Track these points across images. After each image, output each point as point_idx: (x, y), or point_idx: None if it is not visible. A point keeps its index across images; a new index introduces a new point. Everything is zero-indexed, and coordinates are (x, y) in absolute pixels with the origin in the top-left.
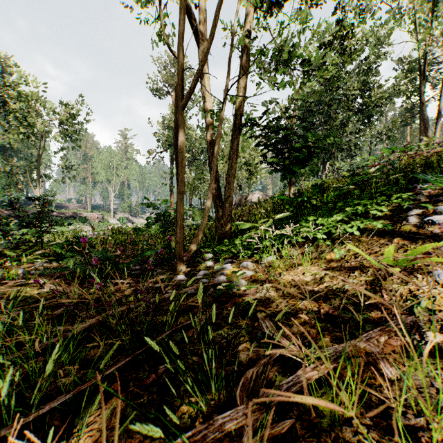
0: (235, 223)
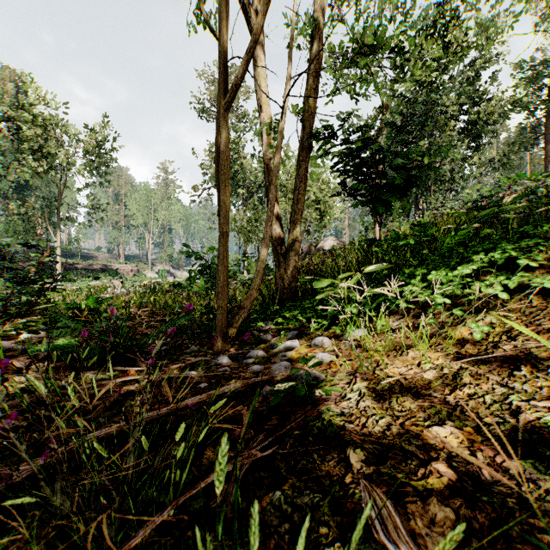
0: (304, 278)
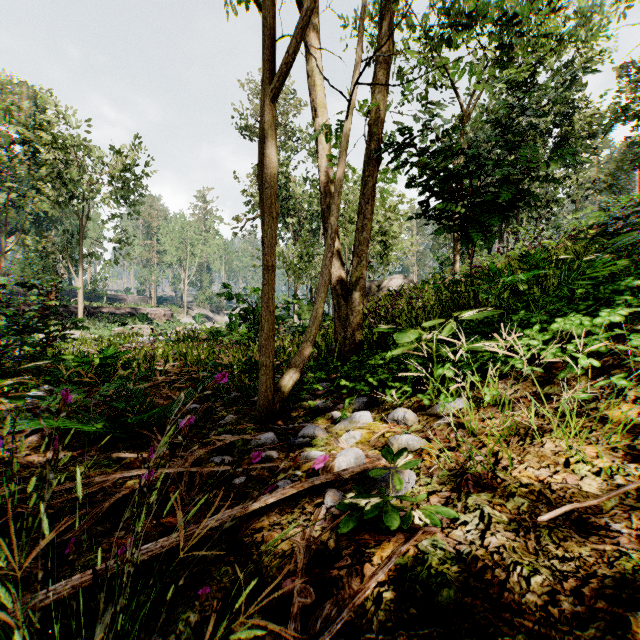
0: (378, 328)
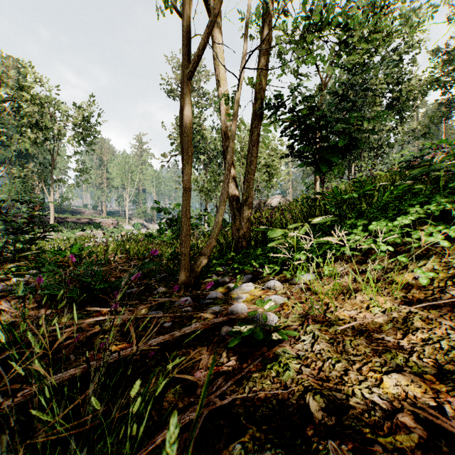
0: (258, 228)
